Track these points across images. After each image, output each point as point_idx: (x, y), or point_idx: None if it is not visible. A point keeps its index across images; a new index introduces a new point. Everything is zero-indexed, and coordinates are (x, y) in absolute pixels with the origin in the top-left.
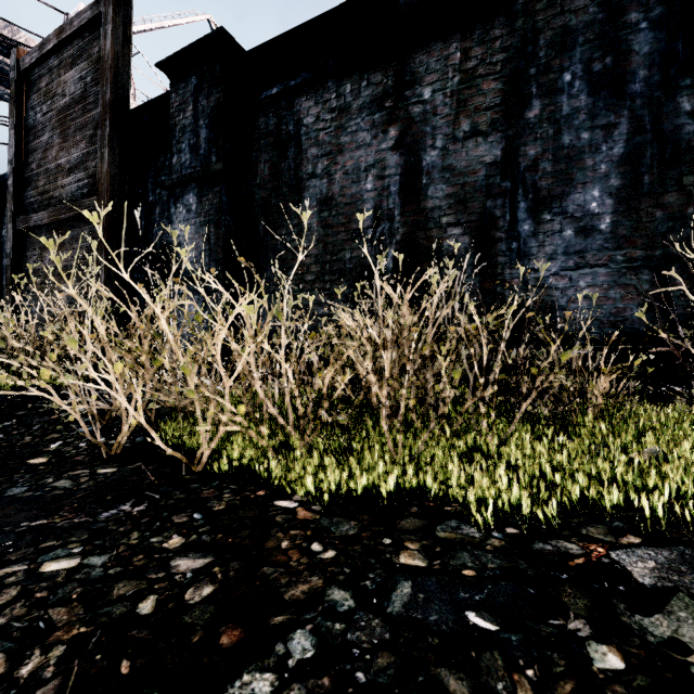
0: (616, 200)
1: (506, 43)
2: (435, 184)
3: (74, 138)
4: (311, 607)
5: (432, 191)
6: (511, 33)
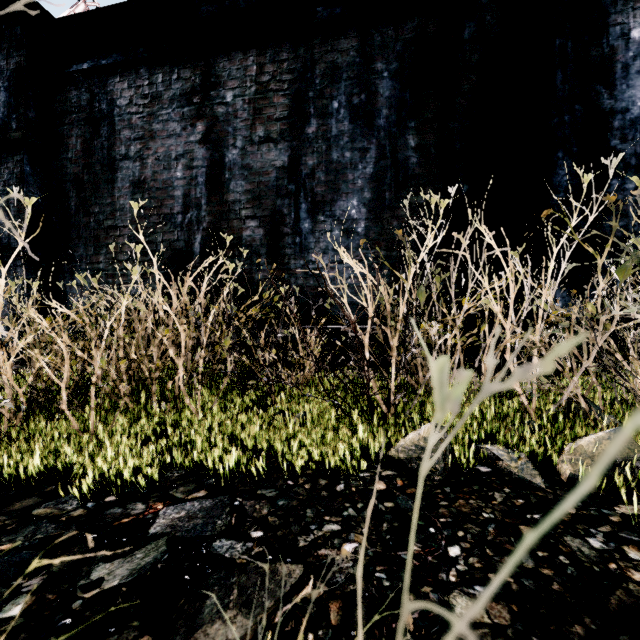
0: (368, 209)
1: (292, 66)
2: (236, 180)
3: None
4: None
5: (233, 185)
6: (295, 58)
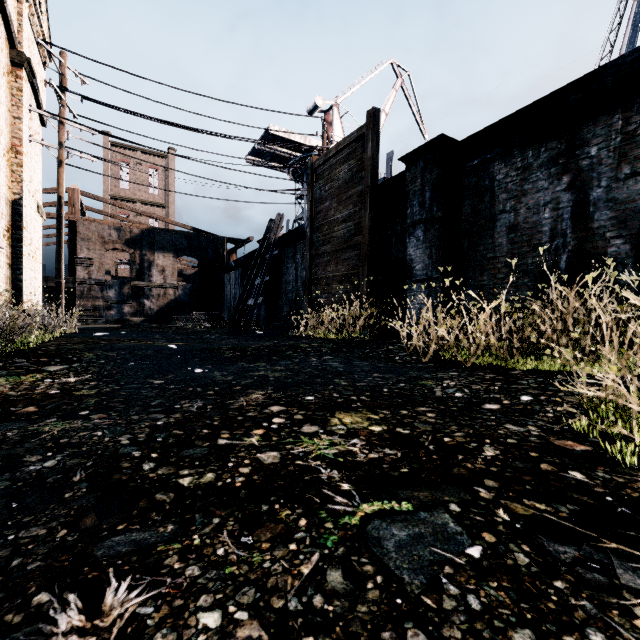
0: None
1: None
2: (600, 211)
3: (345, 203)
4: (532, 379)
5: (597, 216)
6: None
